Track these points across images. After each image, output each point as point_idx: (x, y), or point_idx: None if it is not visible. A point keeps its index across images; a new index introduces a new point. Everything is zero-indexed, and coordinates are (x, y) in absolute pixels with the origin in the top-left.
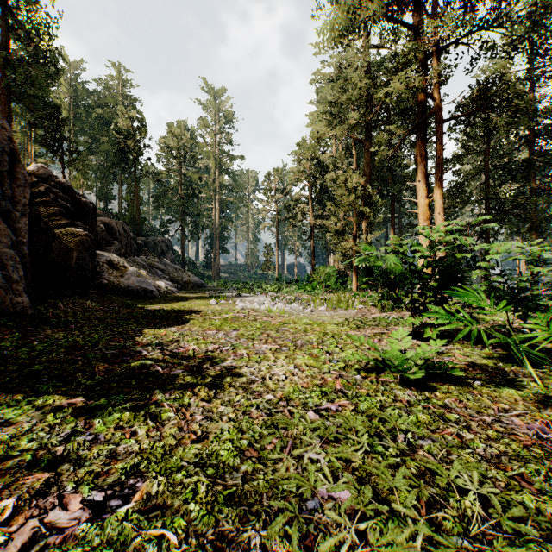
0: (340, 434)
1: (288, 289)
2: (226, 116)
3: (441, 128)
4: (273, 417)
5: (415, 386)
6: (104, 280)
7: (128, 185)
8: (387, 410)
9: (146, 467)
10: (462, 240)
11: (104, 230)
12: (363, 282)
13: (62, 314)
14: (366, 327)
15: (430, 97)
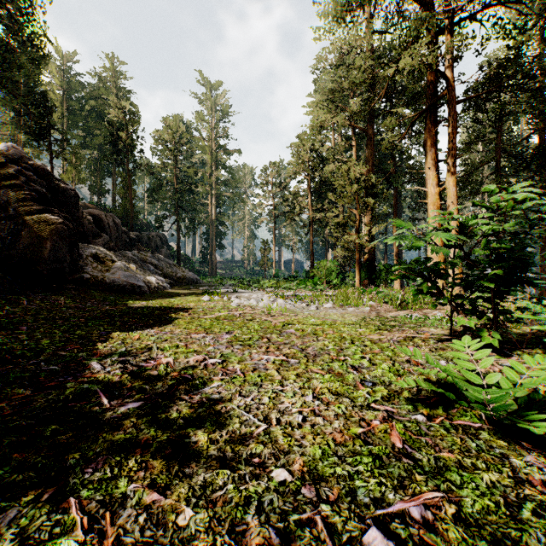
0: None
1: (288, 284)
2: (222, 109)
3: (454, 109)
4: None
5: (523, 439)
6: (87, 275)
7: (121, 178)
8: (524, 515)
9: None
10: None
11: (91, 222)
12: (365, 277)
13: (21, 312)
14: (388, 328)
15: (443, 76)
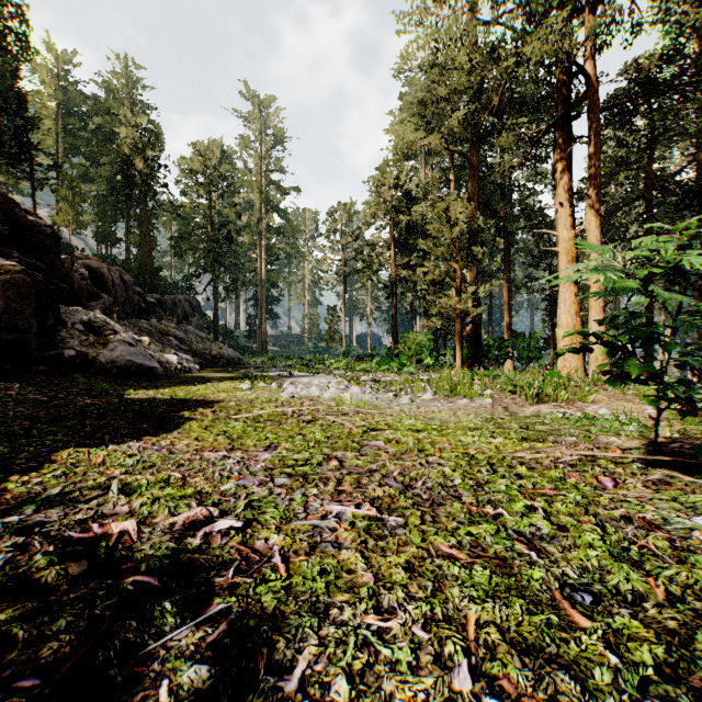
0: None
1: (365, 365)
2: (275, 134)
3: (597, 119)
4: None
5: None
6: (71, 351)
7: (136, 221)
8: None
9: None
10: None
11: (86, 277)
12: (469, 356)
13: None
14: (540, 437)
15: (582, 72)
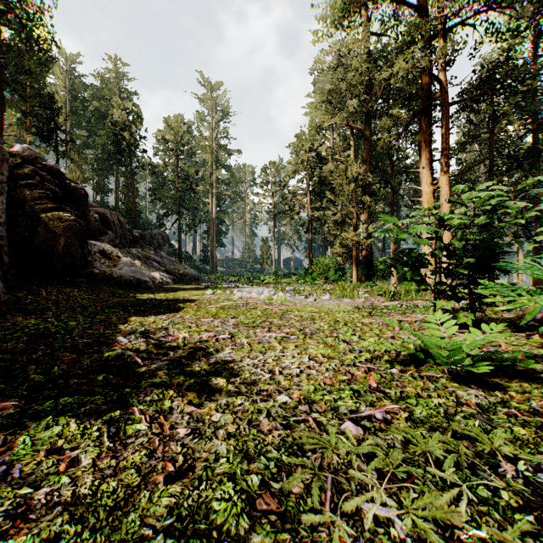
0: (404, 461)
1: (287, 279)
2: (223, 110)
3: (447, 111)
4: (297, 434)
5: (473, 383)
6: (96, 270)
7: (124, 177)
8: (457, 418)
9: (70, 542)
10: (510, 204)
11: (98, 220)
12: (363, 274)
13: (43, 301)
14: (379, 315)
15: (436, 79)
